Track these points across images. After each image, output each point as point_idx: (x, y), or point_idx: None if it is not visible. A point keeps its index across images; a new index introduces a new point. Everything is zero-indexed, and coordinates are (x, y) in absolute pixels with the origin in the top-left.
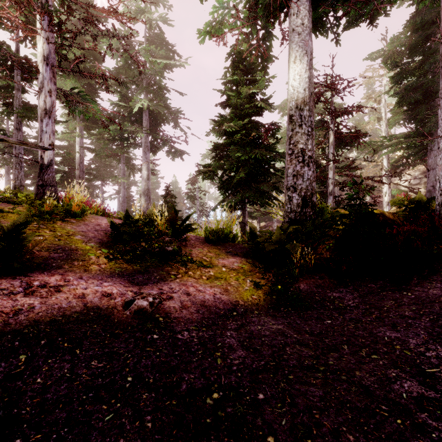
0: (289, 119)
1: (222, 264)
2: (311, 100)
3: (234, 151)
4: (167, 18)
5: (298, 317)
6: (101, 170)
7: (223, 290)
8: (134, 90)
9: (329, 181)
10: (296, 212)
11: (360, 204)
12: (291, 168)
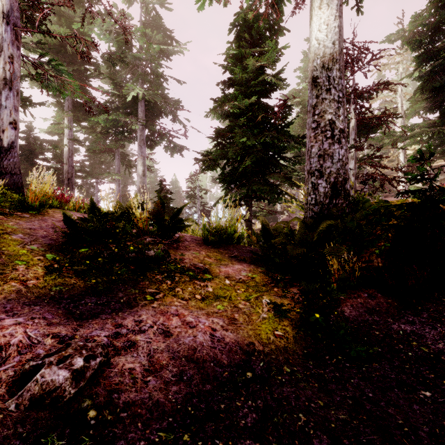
0: (313, 82)
1: (225, 275)
2: (341, 58)
3: (239, 135)
4: (164, 0)
5: (362, 378)
6: (96, 167)
7: (227, 321)
8: (129, 79)
9: (350, 172)
10: (323, 204)
11: (430, 187)
12: (315, 146)
